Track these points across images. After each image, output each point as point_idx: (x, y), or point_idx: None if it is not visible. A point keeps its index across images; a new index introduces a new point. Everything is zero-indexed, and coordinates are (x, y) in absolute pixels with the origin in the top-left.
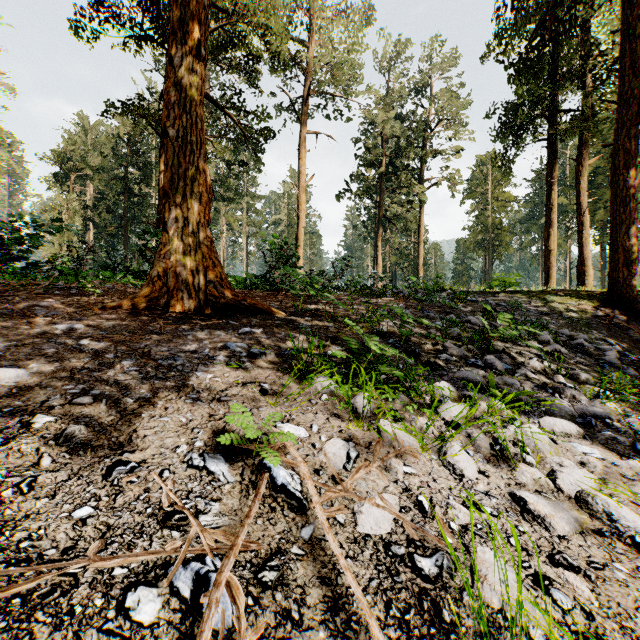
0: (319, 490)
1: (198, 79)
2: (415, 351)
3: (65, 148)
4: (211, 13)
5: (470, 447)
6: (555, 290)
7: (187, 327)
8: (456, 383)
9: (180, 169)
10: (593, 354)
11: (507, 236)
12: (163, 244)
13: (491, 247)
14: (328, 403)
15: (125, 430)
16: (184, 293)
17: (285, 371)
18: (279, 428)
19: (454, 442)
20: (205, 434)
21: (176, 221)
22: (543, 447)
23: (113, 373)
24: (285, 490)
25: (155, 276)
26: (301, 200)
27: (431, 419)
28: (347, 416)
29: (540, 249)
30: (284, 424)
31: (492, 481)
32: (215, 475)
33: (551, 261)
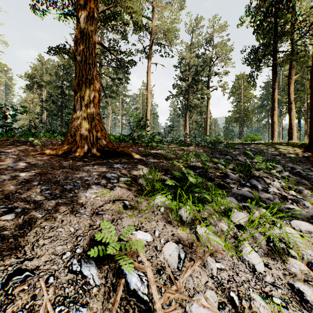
0: (160, 289)
1: (93, 30)
2: (211, 177)
3: (32, 72)
4: (102, 2)
5: (254, 244)
6: (280, 142)
7: (85, 164)
8: (237, 197)
9: (83, 78)
10: (305, 177)
11: (251, 115)
12: (73, 118)
13: (243, 120)
14: (164, 213)
15: (31, 240)
16: (85, 145)
17: (139, 191)
18: (134, 235)
19: (245, 243)
20: (85, 241)
21: (80, 106)
22: (299, 243)
23: (34, 195)
24: (136, 295)
25: (69, 136)
26: (148, 97)
27: (229, 226)
28: (176, 222)
29: (267, 121)
30: (137, 231)
31: (274, 272)
32: (87, 279)
33: (274, 127)
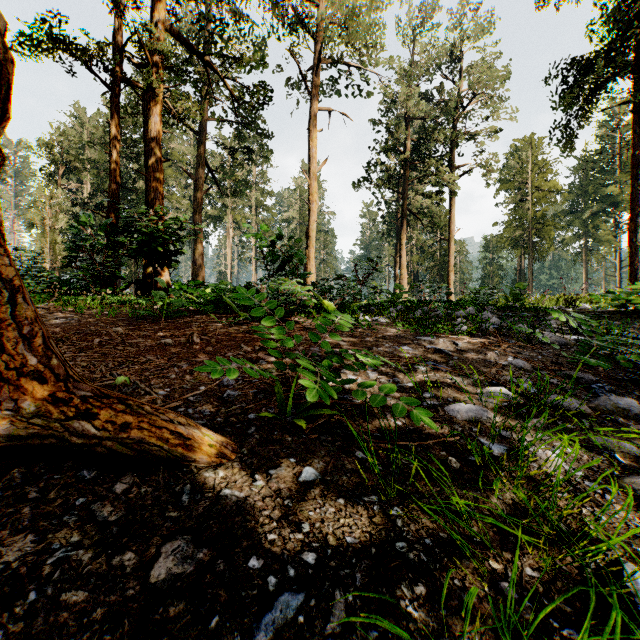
0: None
1: None
2: None
3: (51, 138)
4: None
5: None
6: None
7: None
8: None
9: None
10: None
11: (552, 231)
12: None
13: (531, 244)
14: None
15: None
16: None
17: None
18: None
19: None
20: None
21: None
22: None
23: None
24: None
25: None
26: (313, 189)
27: None
28: None
29: (584, 246)
30: None
31: None
32: None
33: (639, 260)
